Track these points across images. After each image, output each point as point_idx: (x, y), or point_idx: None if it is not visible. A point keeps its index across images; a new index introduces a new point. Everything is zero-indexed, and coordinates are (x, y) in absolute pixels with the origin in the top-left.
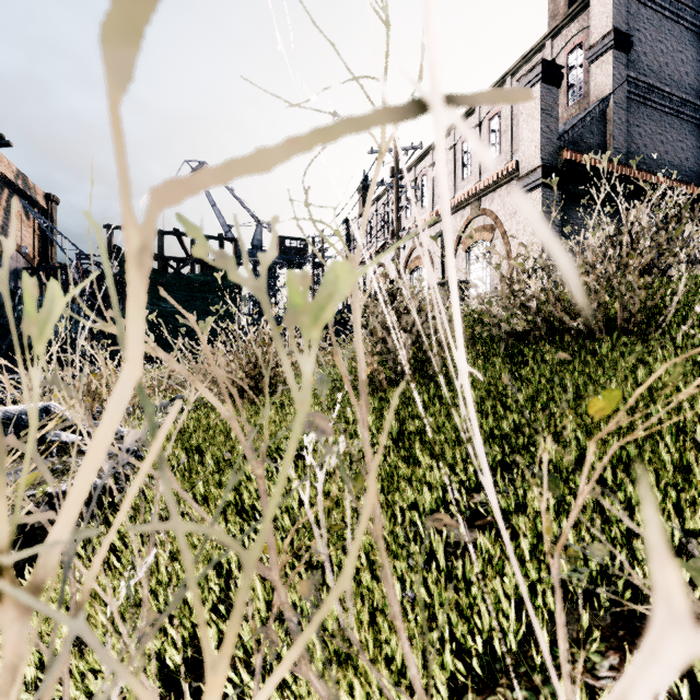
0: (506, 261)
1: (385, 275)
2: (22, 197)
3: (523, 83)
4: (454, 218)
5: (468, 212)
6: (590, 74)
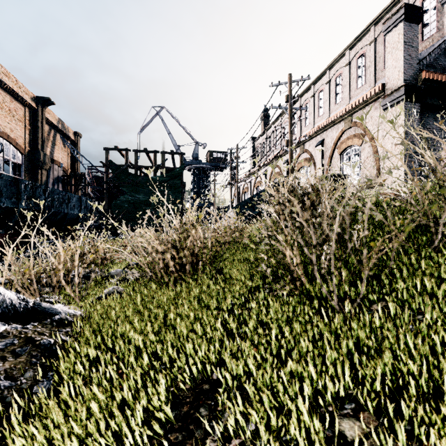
0: (373, 160)
1: (279, 173)
2: (61, 134)
3: (388, 24)
4: (331, 130)
5: (342, 125)
6: (442, 14)
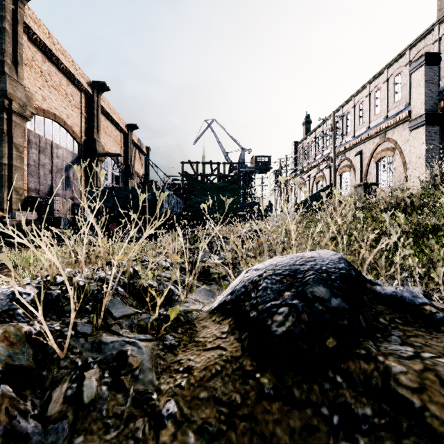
0: (402, 168)
1: (322, 176)
2: (138, 150)
3: (413, 66)
4: (368, 143)
5: (377, 140)
6: None
